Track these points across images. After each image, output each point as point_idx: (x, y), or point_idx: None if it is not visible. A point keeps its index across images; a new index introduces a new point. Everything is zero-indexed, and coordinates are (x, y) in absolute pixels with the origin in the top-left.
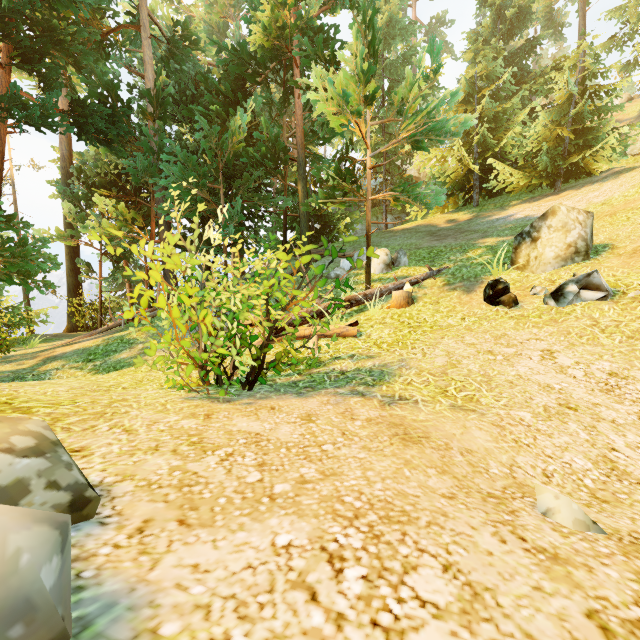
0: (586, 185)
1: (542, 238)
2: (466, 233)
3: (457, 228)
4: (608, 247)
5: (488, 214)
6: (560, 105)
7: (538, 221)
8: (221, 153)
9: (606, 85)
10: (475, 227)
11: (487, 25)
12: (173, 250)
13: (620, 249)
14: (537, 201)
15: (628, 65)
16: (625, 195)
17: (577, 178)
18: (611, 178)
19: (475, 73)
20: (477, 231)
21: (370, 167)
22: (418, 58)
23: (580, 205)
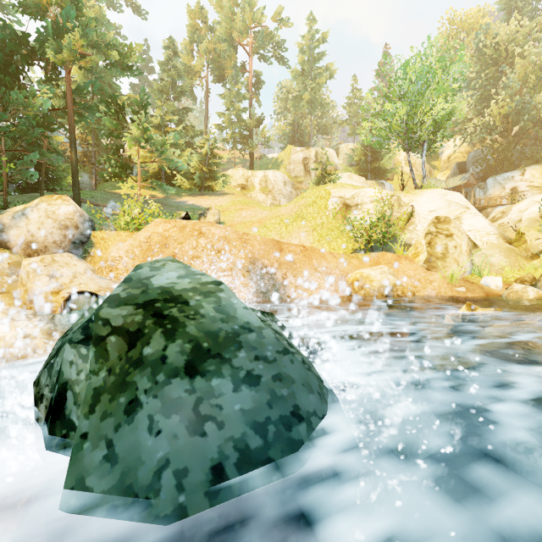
0: (213, 195)
1: (208, 217)
2: (168, 206)
3: (160, 202)
4: (224, 223)
5: (173, 197)
6: (203, 155)
7: (206, 210)
8: (3, 108)
9: (219, 155)
10: (171, 204)
11: (165, 84)
12: (132, 204)
13: (227, 224)
14: (195, 197)
15: (224, 140)
16: (226, 205)
17: (209, 190)
18: (221, 195)
19: (163, 115)
20: (173, 206)
21: (141, 169)
22: (170, 138)
23: (213, 205)
